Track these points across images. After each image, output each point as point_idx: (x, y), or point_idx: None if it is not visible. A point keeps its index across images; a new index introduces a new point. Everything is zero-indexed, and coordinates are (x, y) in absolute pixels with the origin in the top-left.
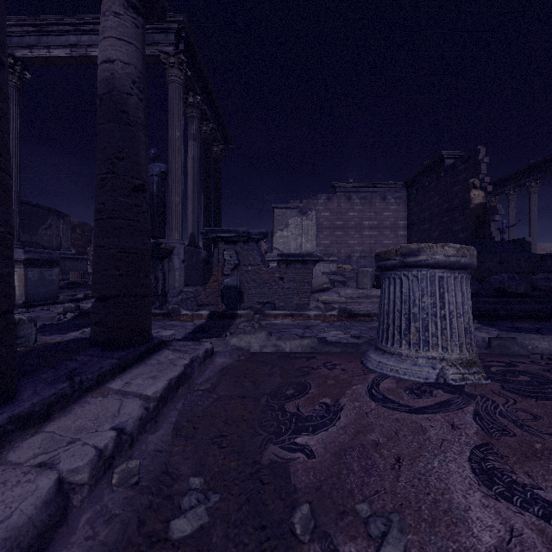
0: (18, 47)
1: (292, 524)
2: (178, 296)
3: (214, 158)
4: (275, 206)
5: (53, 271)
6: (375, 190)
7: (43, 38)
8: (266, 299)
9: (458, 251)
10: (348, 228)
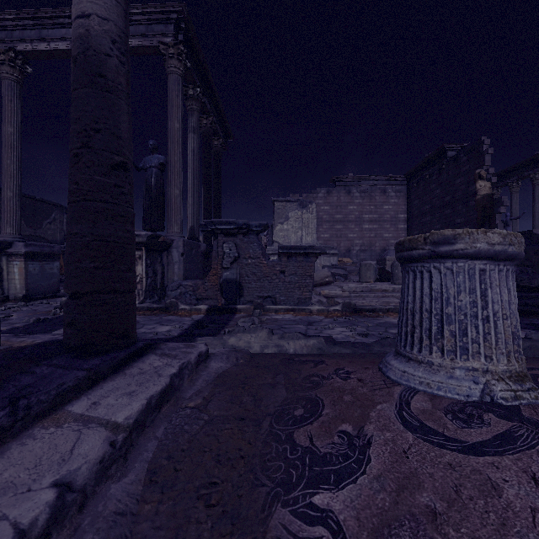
0: (19, 41)
1: None
2: (177, 289)
3: (214, 152)
4: (275, 199)
5: (54, 264)
6: (375, 183)
7: (43, 31)
8: (267, 293)
9: (505, 238)
10: (347, 222)
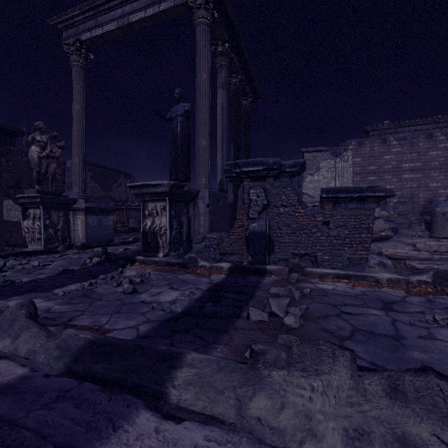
0: (83, 32)
1: None
2: (202, 242)
3: (243, 111)
4: (305, 150)
5: (110, 218)
6: (418, 128)
7: (99, 19)
8: (304, 250)
9: None
10: (382, 173)
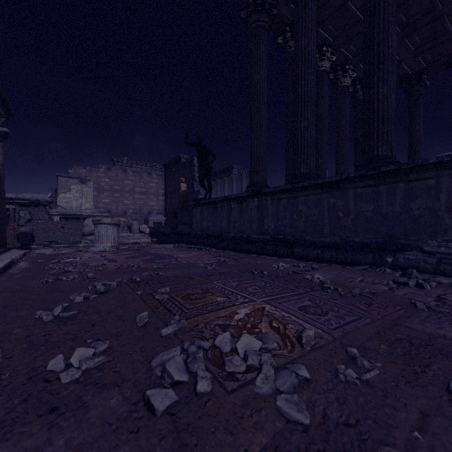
0: None
1: (59, 257)
2: None
3: None
4: (59, 175)
5: None
6: (144, 167)
7: None
8: (52, 239)
9: (111, 220)
10: (124, 192)
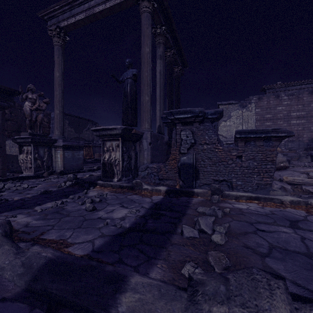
0: (61, 21)
1: None
2: (145, 170)
3: (175, 76)
4: (220, 103)
5: (80, 152)
6: (302, 87)
7: (72, 11)
8: (222, 177)
9: None
10: (276, 120)
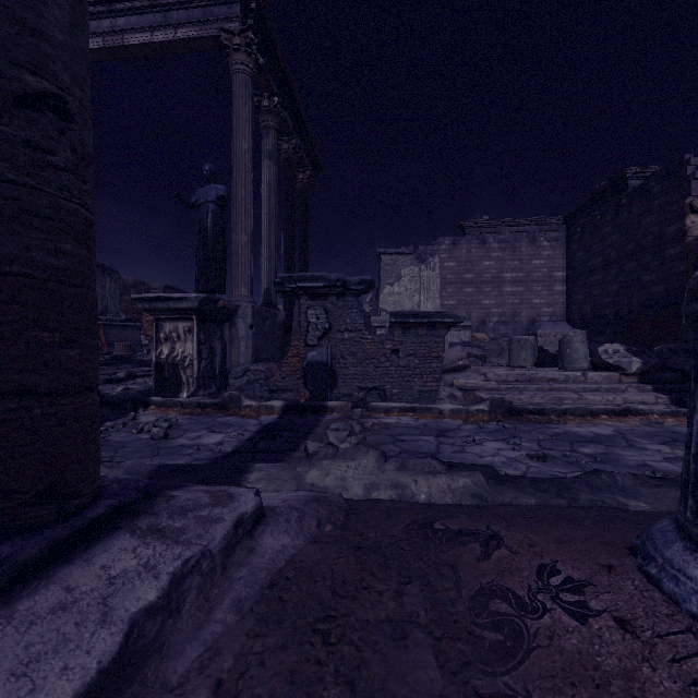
0: None
1: None
2: (243, 377)
3: (299, 188)
4: (382, 251)
5: None
6: (520, 229)
7: None
8: (372, 383)
9: None
10: (481, 284)
